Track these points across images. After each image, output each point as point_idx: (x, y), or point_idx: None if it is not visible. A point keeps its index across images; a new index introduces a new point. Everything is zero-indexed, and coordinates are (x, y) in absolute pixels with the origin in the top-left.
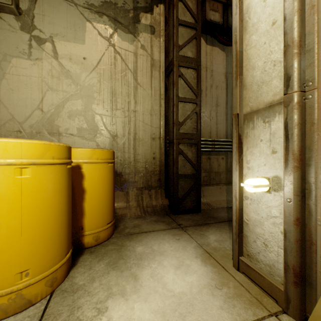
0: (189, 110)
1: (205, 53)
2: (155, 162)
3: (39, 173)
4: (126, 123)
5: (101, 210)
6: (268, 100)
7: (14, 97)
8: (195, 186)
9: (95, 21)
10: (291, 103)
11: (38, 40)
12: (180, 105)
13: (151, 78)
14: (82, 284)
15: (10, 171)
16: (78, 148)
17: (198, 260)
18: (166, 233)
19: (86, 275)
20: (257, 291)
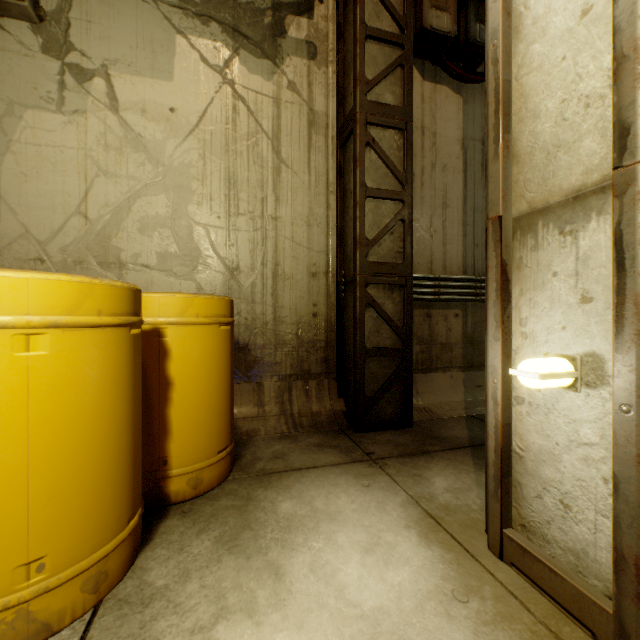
0: (389, 215)
1: (421, 98)
2: (317, 322)
3: (69, 347)
4: (258, 243)
5: (205, 424)
6: (571, 184)
7: (30, 190)
8: (400, 372)
9: (194, 34)
10: (632, 188)
11: (78, 73)
12: (370, 204)
13: (308, 151)
14: (162, 585)
15: (3, 342)
16: (158, 293)
17: (411, 532)
18: (341, 473)
19: (172, 564)
20: (546, 609)
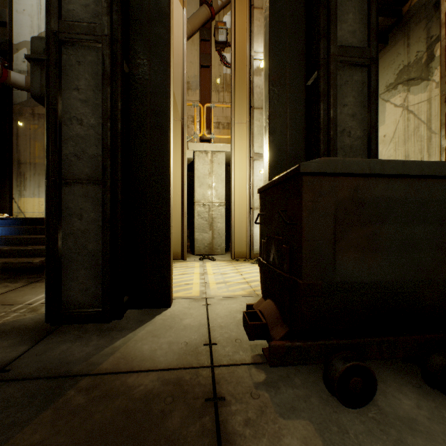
0: None
1: None
2: None
3: None
4: None
5: None
6: None
7: None
8: None
9: (391, 97)
10: None
11: None
12: None
13: None
14: None
15: None
16: None
17: None
18: None
19: None
20: None
